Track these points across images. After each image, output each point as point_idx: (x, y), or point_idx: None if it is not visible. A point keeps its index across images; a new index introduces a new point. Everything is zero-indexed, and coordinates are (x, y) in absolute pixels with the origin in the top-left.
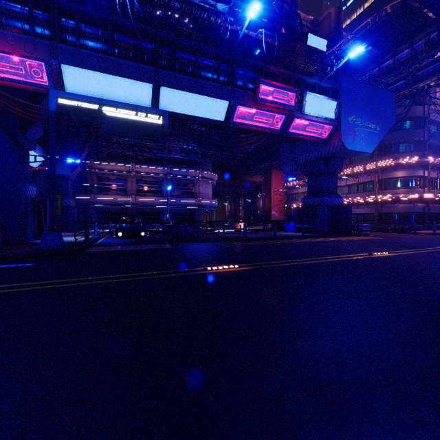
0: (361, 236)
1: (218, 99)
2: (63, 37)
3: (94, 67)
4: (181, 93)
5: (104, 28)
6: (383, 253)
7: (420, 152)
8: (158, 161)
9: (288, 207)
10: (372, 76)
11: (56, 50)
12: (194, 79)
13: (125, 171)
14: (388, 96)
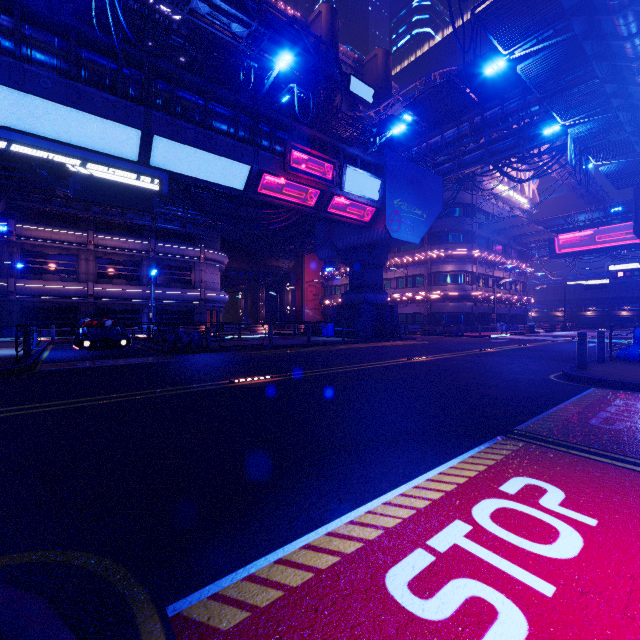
0: (407, 340)
1: (236, 161)
2: None
3: (47, 93)
4: (184, 147)
5: (62, 36)
6: (422, 358)
7: (469, 244)
8: (134, 231)
9: (326, 303)
10: (419, 154)
11: None
12: (204, 131)
13: (75, 243)
14: (435, 179)
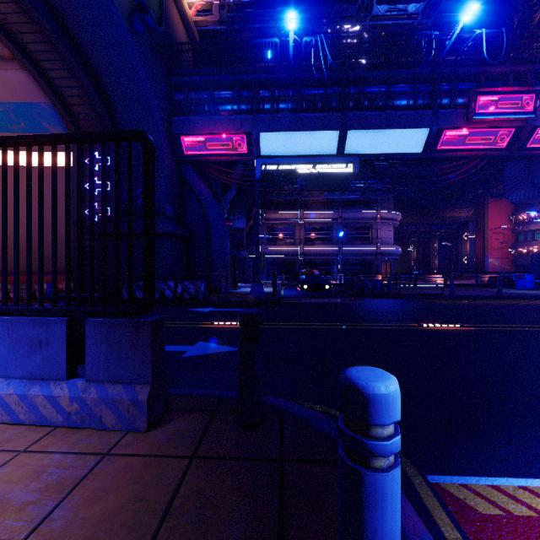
0: None
1: (415, 129)
2: (261, 108)
3: (286, 128)
4: (369, 132)
5: (293, 87)
6: None
7: None
8: (327, 205)
9: (518, 251)
10: None
11: (256, 121)
12: (386, 113)
13: (293, 219)
14: None
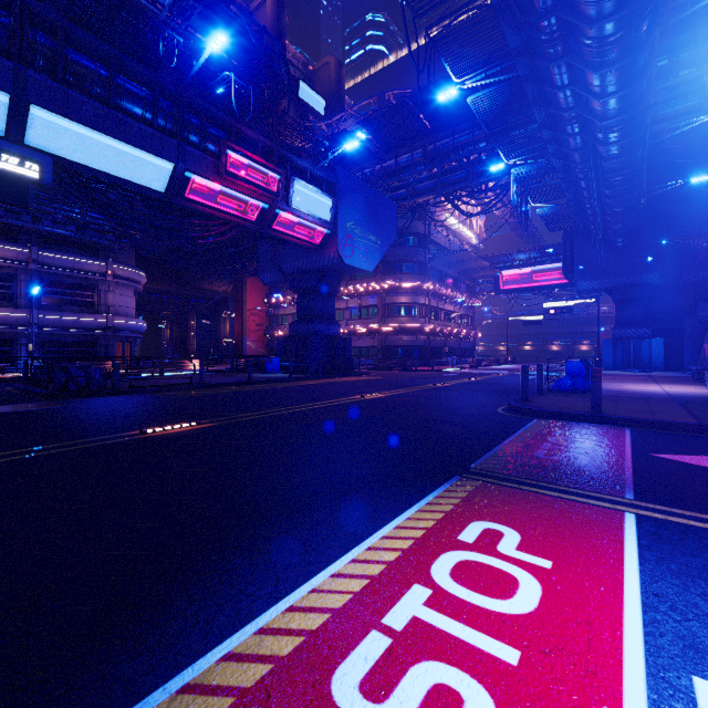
0: (361, 375)
1: (154, 155)
2: None
3: None
4: (78, 127)
5: None
6: (376, 394)
7: (422, 275)
8: (4, 233)
9: (271, 335)
10: (373, 176)
11: None
12: (108, 110)
13: None
14: (389, 205)
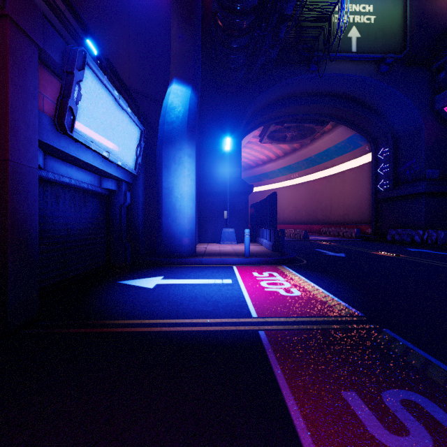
0: None
1: None
2: None
3: None
4: None
5: None
6: None
7: None
8: None
9: None
10: None
11: None
12: None
13: None
14: None
